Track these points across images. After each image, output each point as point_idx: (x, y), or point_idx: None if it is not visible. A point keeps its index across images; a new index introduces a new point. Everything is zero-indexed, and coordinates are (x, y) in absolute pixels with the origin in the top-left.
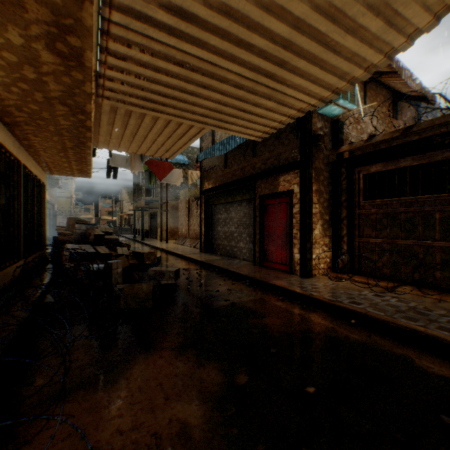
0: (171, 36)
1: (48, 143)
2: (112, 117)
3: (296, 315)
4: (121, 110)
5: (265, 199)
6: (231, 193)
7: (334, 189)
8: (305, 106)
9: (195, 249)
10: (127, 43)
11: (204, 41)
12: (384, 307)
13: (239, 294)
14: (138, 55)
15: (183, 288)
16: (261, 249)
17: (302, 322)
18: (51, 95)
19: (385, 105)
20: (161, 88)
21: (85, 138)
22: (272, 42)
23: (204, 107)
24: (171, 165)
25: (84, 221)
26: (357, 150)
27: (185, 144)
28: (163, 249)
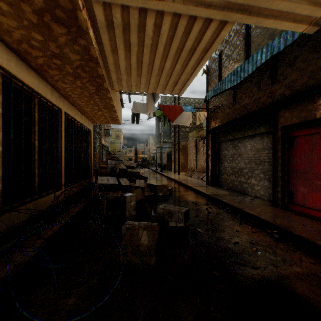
0: None
1: (76, 90)
2: (113, 38)
3: None
4: (117, 17)
5: (290, 130)
6: (240, 128)
7: None
8: None
9: (201, 181)
10: None
11: None
12: None
13: (270, 256)
14: None
15: (193, 230)
16: (283, 189)
17: None
18: (36, 5)
19: None
20: None
21: (99, 77)
22: None
23: None
24: (181, 108)
25: (116, 157)
26: None
27: (195, 68)
28: (175, 180)
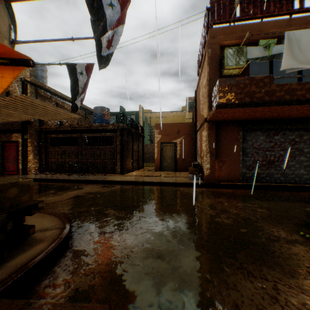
0: None
1: None
2: None
3: None
4: None
5: (6, 143)
6: None
7: (40, 141)
8: (14, 120)
9: None
10: None
11: None
12: (44, 177)
13: None
14: None
15: None
16: (3, 166)
17: None
18: None
19: (69, 110)
20: None
21: None
22: None
23: None
24: None
25: None
26: (48, 129)
27: None
28: None
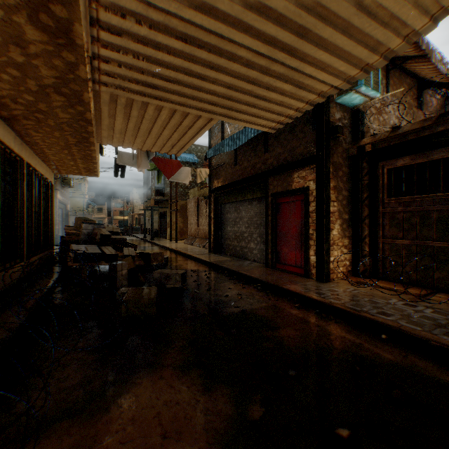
0: (170, 0)
1: (51, 139)
2: (113, 109)
3: (315, 326)
4: (122, 100)
5: (277, 197)
6: (241, 191)
7: (354, 185)
8: (327, 89)
9: (204, 249)
10: (121, 13)
11: (211, 4)
12: (420, 320)
13: (250, 300)
14: (135, 28)
15: (190, 292)
16: (273, 250)
17: (323, 335)
18: (44, 82)
19: (409, 95)
20: (163, 71)
21: (87, 133)
22: (292, 3)
23: (212, 94)
24: (179, 163)
25: (91, 220)
26: (380, 143)
27: (192, 138)
28: (172, 249)
